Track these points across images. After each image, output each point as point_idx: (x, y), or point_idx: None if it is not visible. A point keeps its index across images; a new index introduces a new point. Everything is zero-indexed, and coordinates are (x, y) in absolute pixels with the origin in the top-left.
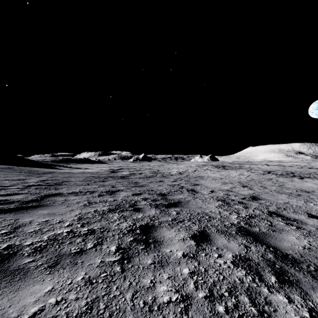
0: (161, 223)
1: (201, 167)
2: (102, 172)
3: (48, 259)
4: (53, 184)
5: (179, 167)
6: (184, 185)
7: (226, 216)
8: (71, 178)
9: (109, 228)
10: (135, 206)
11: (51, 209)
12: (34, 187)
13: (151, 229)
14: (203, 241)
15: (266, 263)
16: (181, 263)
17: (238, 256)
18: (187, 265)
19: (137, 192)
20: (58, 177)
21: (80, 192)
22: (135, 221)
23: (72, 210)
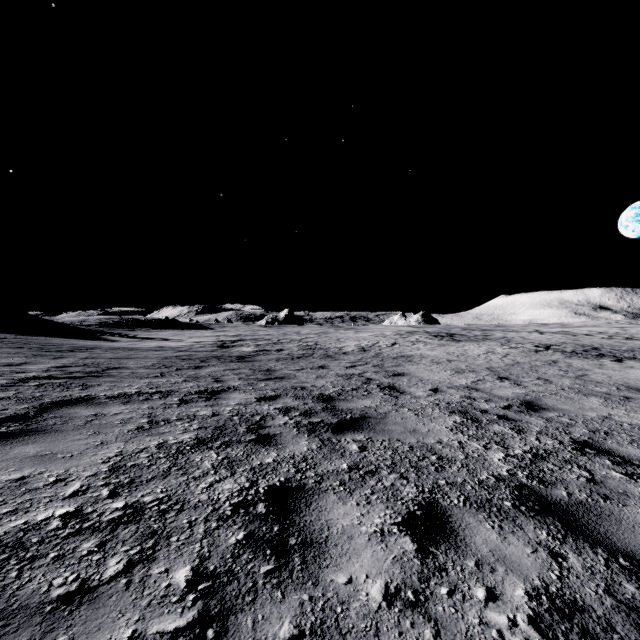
0: (322, 480)
1: (405, 337)
2: (198, 348)
3: None
4: (83, 374)
5: (359, 337)
6: (372, 375)
7: (478, 456)
8: (129, 361)
9: (183, 500)
10: (262, 431)
11: (50, 441)
12: (35, 381)
13: (297, 499)
14: (436, 537)
15: (631, 621)
16: (382, 633)
17: (544, 594)
18: None
19: (269, 393)
20: (101, 358)
21: (139, 394)
22: (257, 475)
23: (102, 444)
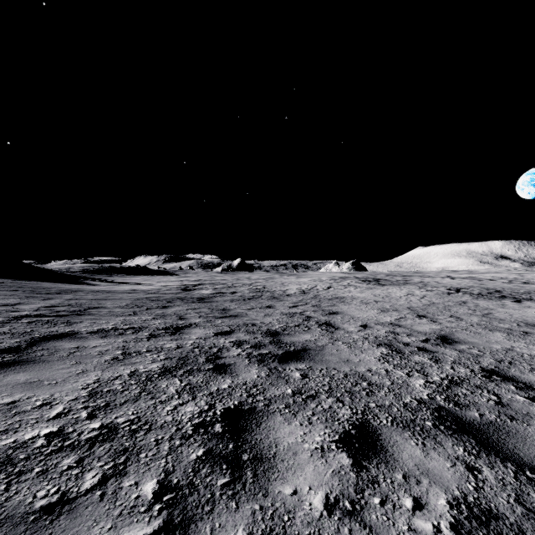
0: (270, 404)
1: (339, 282)
2: (165, 290)
3: None
4: (67, 313)
5: (300, 282)
6: (311, 313)
7: (402, 382)
8: (107, 302)
9: (151, 421)
10: (219, 361)
11: (38, 370)
12: (27, 319)
13: (249, 420)
14: (368, 453)
15: None
16: None
17: (463, 503)
18: None
19: (224, 329)
20: (84, 299)
21: (114, 330)
22: (215, 399)
23: (82, 372)
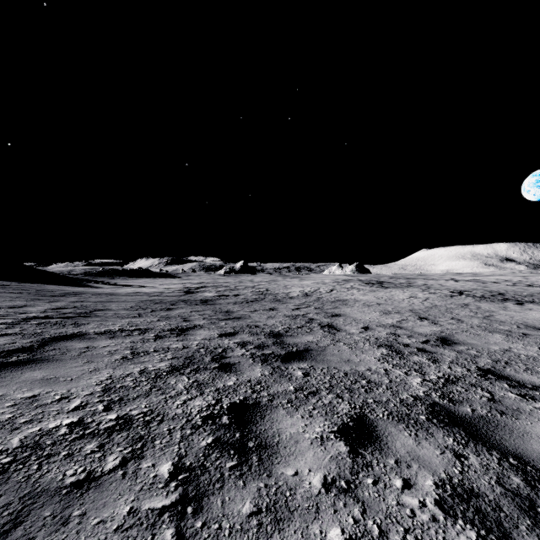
0: (273, 399)
1: (342, 284)
2: (168, 293)
3: (1, 507)
4: (74, 314)
5: (303, 284)
6: (313, 315)
7: (400, 380)
8: (111, 304)
9: (163, 413)
10: (224, 360)
11: (52, 368)
12: (36, 321)
13: (254, 413)
14: (364, 442)
15: (515, 504)
16: (321, 511)
17: (448, 484)
18: (335, 517)
19: (228, 330)
20: (88, 301)
21: (121, 331)
22: (221, 395)
23: (95, 370)
